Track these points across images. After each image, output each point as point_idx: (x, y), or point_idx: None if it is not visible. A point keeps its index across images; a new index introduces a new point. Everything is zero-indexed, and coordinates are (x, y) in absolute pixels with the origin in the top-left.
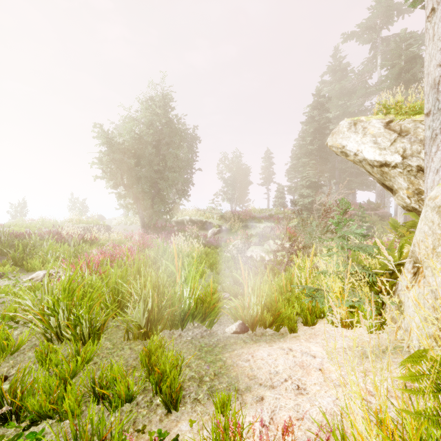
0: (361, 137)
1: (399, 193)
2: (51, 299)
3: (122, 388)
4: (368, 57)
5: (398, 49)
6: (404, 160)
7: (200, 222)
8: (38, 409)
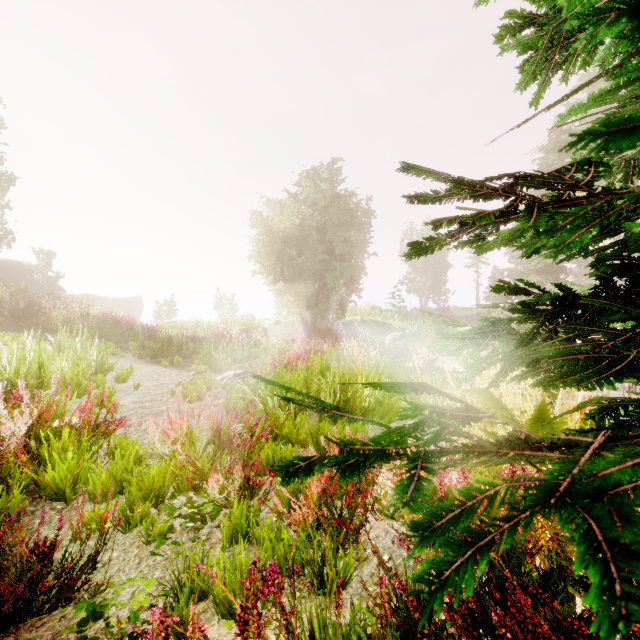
0: None
1: None
2: (265, 387)
3: (333, 433)
4: None
5: None
6: None
7: (375, 324)
8: (289, 436)
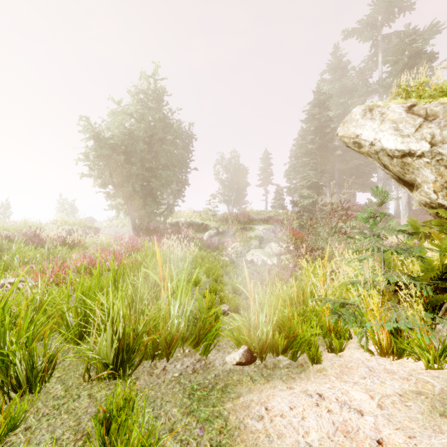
0: (379, 124)
1: (422, 187)
2: None
3: None
4: (369, 55)
5: (402, 44)
6: (433, 148)
7: (196, 225)
8: None
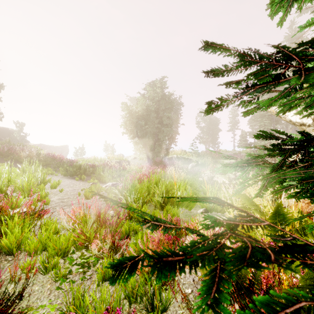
0: None
1: None
2: (126, 191)
3: (161, 216)
4: None
5: None
6: None
7: (183, 159)
8: (138, 217)
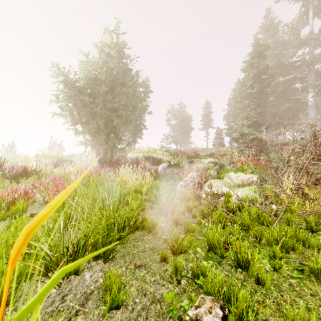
0: None
1: None
2: None
3: None
4: (299, 13)
5: None
6: None
7: (151, 159)
8: None
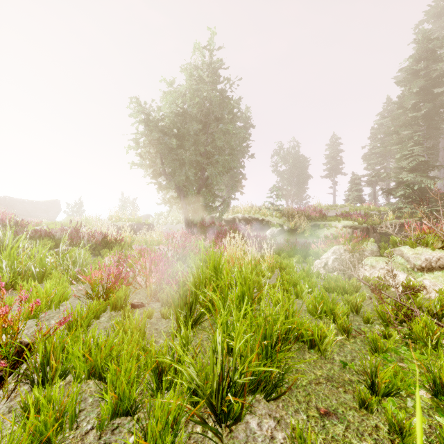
0: None
1: None
2: None
3: None
4: None
5: None
6: None
7: (255, 221)
8: None
